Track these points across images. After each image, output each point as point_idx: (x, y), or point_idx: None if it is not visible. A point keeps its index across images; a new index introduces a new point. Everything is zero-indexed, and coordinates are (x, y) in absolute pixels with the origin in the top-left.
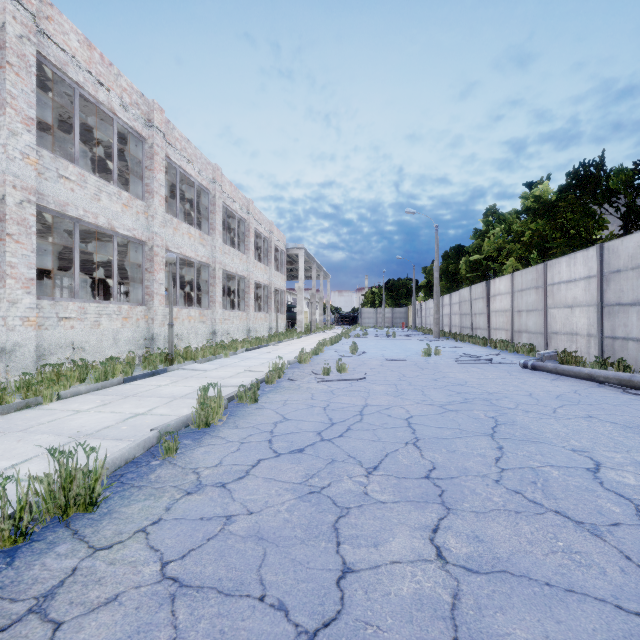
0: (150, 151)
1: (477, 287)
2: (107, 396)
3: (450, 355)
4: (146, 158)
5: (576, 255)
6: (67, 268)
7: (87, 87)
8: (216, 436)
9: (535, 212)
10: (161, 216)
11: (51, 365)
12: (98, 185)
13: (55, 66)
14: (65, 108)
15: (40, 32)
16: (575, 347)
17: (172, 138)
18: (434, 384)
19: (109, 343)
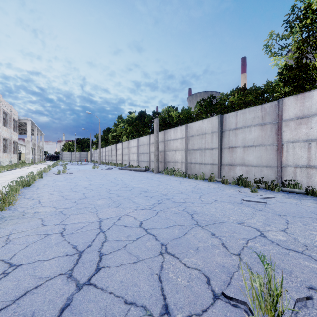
0: None
1: (113, 146)
2: None
3: (101, 168)
4: None
5: (134, 140)
6: None
7: None
8: (39, 182)
9: (129, 124)
10: None
11: None
12: None
13: None
14: None
15: None
16: (134, 164)
17: None
18: (94, 173)
19: None
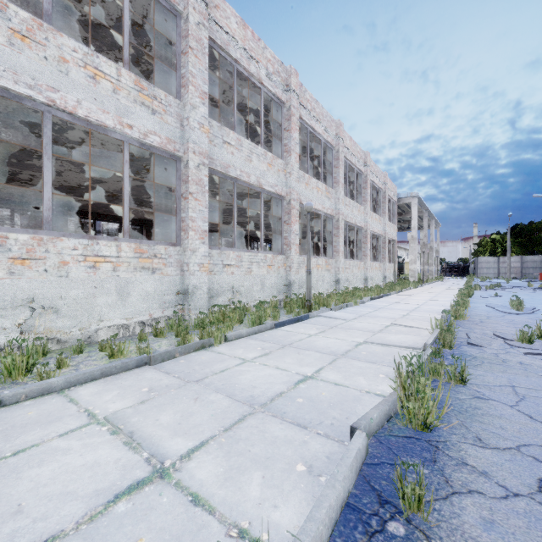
0: (288, 113)
1: None
2: (265, 343)
3: None
4: (284, 121)
5: None
6: (225, 230)
7: (242, 62)
8: (463, 463)
9: None
10: (296, 172)
11: (218, 306)
12: (250, 148)
13: (220, 48)
14: (226, 93)
15: (211, 20)
16: None
17: (304, 100)
18: None
19: (258, 288)
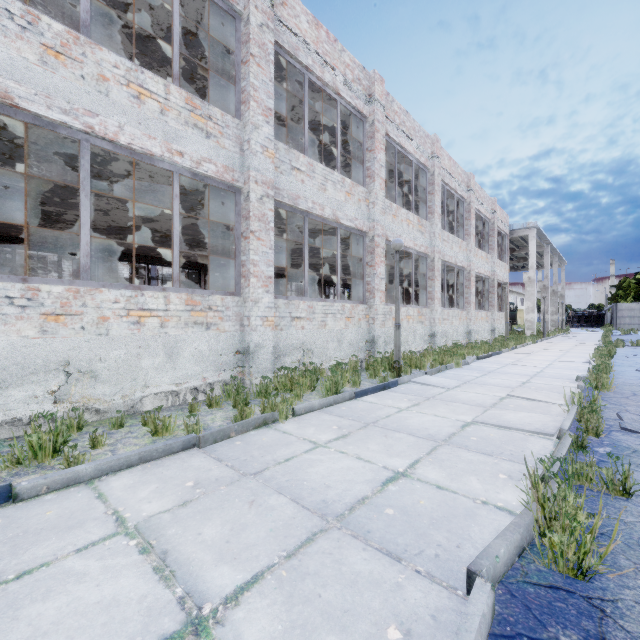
0: (370, 130)
1: None
2: (342, 419)
3: None
4: (366, 139)
5: None
6: (295, 274)
7: (315, 70)
8: None
9: None
10: (381, 201)
11: (285, 369)
12: (324, 174)
13: (288, 54)
14: (295, 109)
15: (276, 20)
16: None
17: (391, 112)
18: None
19: (333, 345)
